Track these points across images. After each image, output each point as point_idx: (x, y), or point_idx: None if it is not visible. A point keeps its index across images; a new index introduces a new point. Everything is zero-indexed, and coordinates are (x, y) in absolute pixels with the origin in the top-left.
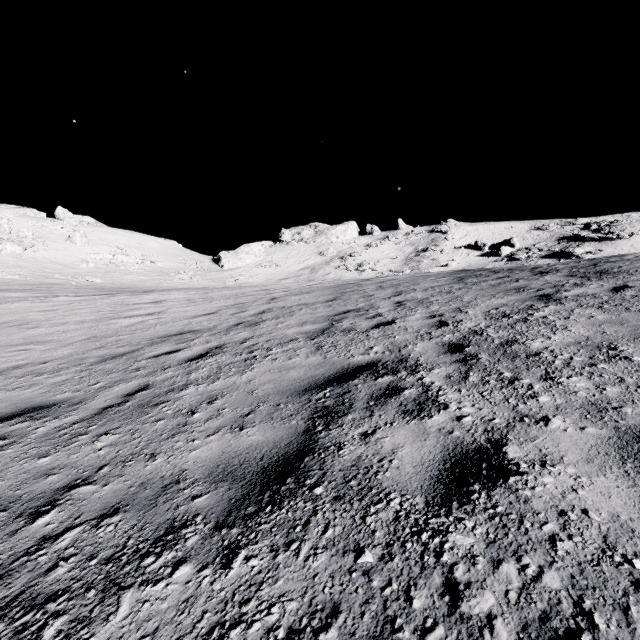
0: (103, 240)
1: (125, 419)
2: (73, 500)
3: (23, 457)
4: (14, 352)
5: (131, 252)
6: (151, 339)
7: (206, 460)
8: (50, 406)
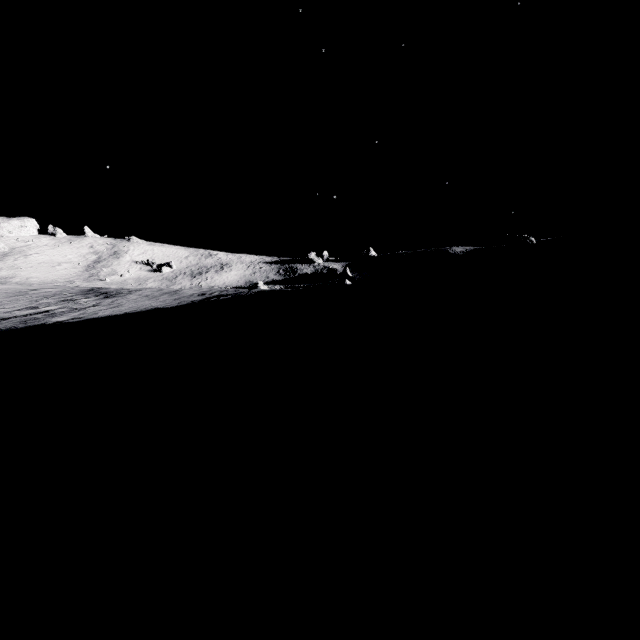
0: None
1: None
2: None
3: None
4: None
5: None
6: None
7: None
8: None
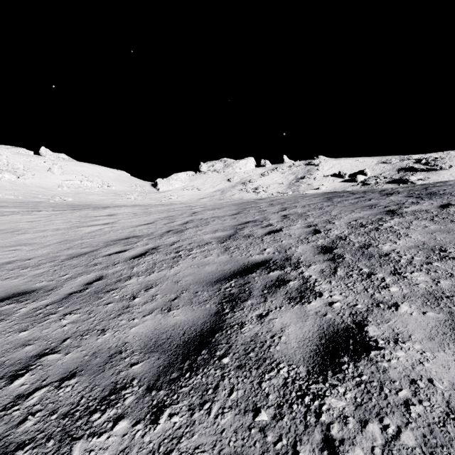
0: (74, 171)
1: (84, 302)
2: (42, 366)
3: (8, 331)
4: (7, 251)
5: (93, 179)
6: (106, 242)
7: (142, 335)
8: (31, 292)
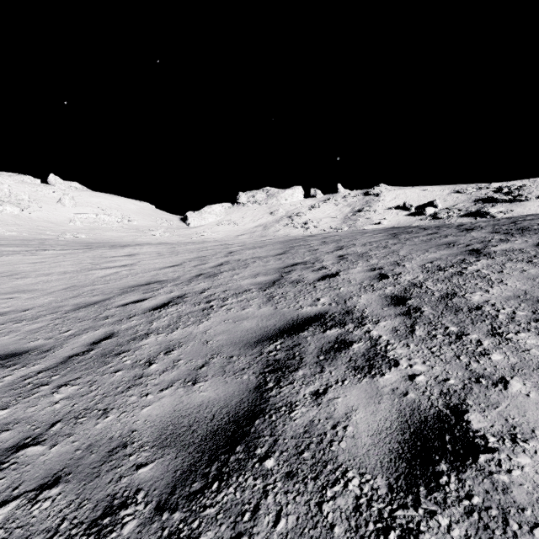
0: (88, 202)
1: (86, 369)
2: (17, 464)
3: None
4: (1, 300)
5: (112, 212)
6: (122, 288)
7: (156, 419)
8: (22, 353)
